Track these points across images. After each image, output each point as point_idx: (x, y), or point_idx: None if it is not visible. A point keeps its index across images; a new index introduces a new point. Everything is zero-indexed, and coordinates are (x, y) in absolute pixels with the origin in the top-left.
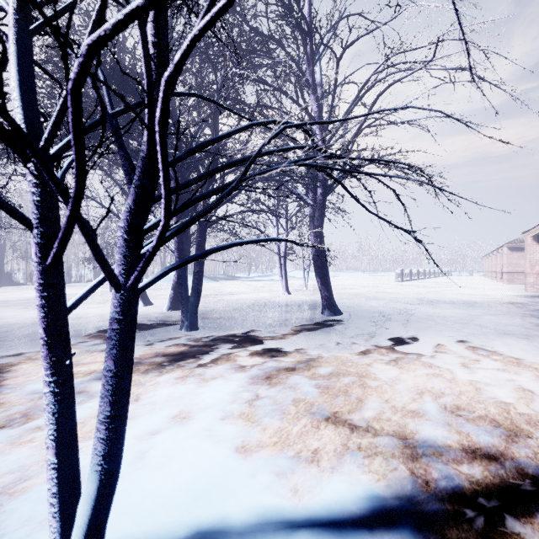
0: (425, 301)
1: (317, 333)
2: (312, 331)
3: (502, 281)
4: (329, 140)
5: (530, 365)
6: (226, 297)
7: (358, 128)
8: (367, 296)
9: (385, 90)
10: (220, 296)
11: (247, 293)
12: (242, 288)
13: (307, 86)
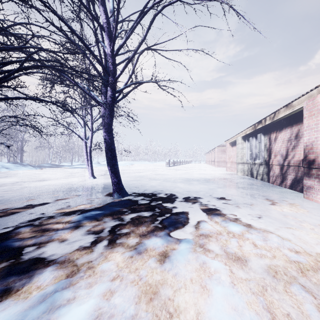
0: (183, 180)
1: (98, 222)
2: (95, 220)
3: (214, 166)
4: (117, 51)
5: (272, 240)
6: (34, 184)
7: (140, 43)
8: (149, 178)
9: (160, 11)
10: (30, 182)
11: (59, 179)
12: (58, 174)
13: None
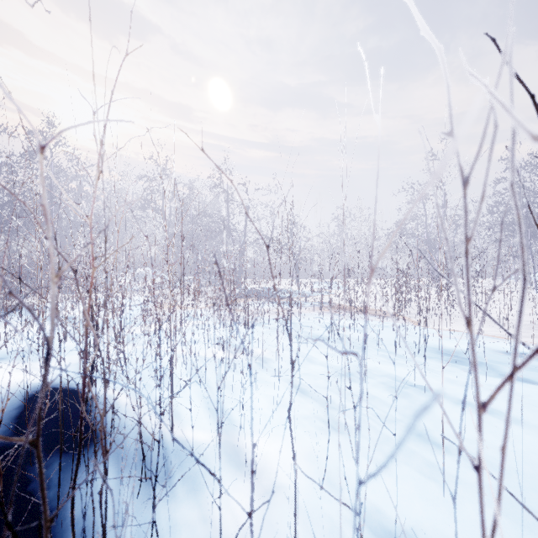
0: None
1: None
2: None
3: None
4: None
5: None
6: None
7: None
8: None
9: None
10: None
11: None
12: None
13: None
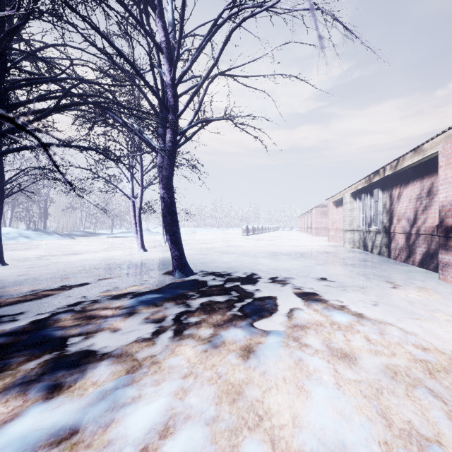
0: (268, 254)
1: (158, 308)
2: (153, 306)
3: (311, 234)
4: (179, 79)
5: (391, 334)
6: (66, 258)
7: (210, 68)
8: (220, 251)
9: (238, 25)
10: (59, 256)
11: (97, 251)
12: (96, 245)
13: (152, 6)
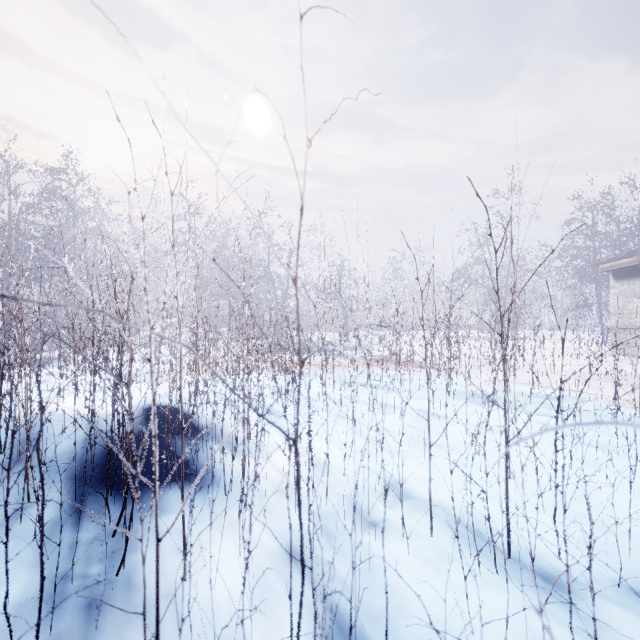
0: None
1: None
2: None
3: None
4: None
5: None
6: None
7: None
8: None
9: None
10: None
11: None
12: None
13: None
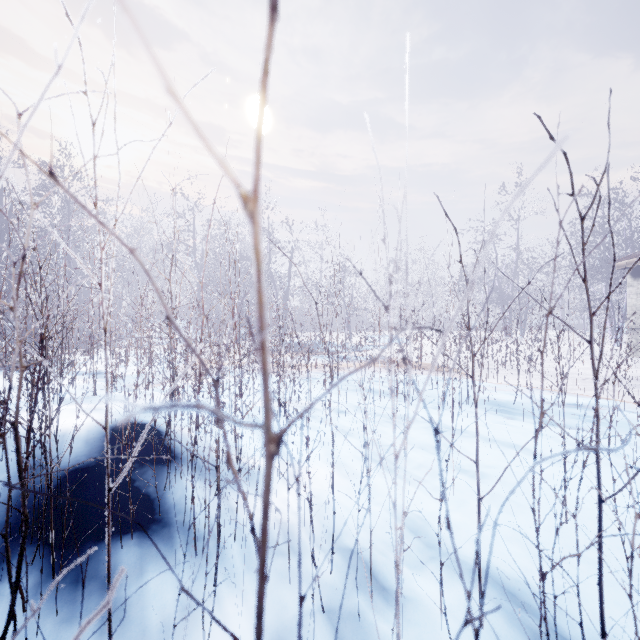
0: None
1: None
2: None
3: None
4: None
5: None
6: None
7: None
8: None
9: None
10: None
11: None
12: None
13: None
